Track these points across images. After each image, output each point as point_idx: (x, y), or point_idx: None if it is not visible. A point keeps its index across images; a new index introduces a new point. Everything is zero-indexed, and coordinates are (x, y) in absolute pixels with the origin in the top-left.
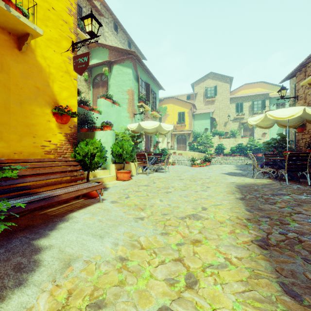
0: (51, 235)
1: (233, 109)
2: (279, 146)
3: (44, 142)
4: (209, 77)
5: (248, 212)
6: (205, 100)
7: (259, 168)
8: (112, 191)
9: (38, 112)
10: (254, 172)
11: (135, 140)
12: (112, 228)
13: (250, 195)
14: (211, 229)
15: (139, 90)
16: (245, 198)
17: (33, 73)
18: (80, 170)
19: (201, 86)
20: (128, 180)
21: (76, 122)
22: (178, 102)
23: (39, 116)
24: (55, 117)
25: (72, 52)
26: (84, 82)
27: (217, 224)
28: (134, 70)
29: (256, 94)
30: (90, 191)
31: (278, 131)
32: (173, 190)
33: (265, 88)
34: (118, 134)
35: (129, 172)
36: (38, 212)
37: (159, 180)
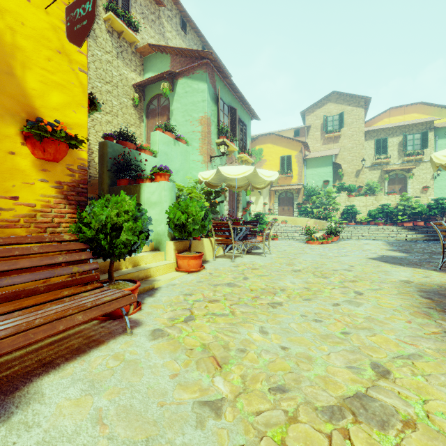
0: None
1: (370, 148)
2: None
3: None
4: (330, 100)
5: None
6: (323, 136)
7: None
8: (162, 298)
9: None
10: (445, 259)
11: (213, 200)
12: None
13: None
14: None
15: (218, 117)
16: None
17: None
18: (90, 260)
19: (317, 115)
20: (196, 270)
21: (84, 160)
22: (280, 141)
23: None
24: (29, 145)
25: None
26: (132, 109)
27: None
28: (210, 84)
29: (411, 122)
30: (94, 317)
31: None
32: (286, 300)
33: (426, 113)
34: (181, 189)
35: (199, 256)
36: None
37: (254, 271)
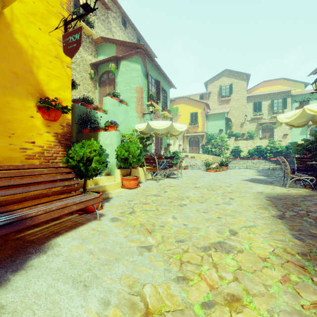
0: (11, 282)
1: (250, 108)
2: (313, 149)
3: (25, 144)
4: (224, 75)
5: (297, 240)
6: (219, 99)
7: (293, 175)
8: (115, 203)
9: (16, 105)
10: (285, 179)
11: (144, 142)
12: (105, 267)
13: (290, 211)
14: (251, 271)
15: (148, 88)
16: (285, 217)
17: (8, 54)
18: (74, 178)
19: (215, 85)
20: (134, 187)
21: (69, 120)
22: (190, 102)
23: (18, 111)
24: (41, 112)
25: (64, 33)
26: (90, 80)
27: (259, 262)
28: (143, 65)
29: (276, 91)
30: (81, 207)
31: (301, 132)
32: (189, 202)
33: (286, 85)
34: (124, 136)
35: (136, 178)
36: (14, 234)
37: (170, 188)
